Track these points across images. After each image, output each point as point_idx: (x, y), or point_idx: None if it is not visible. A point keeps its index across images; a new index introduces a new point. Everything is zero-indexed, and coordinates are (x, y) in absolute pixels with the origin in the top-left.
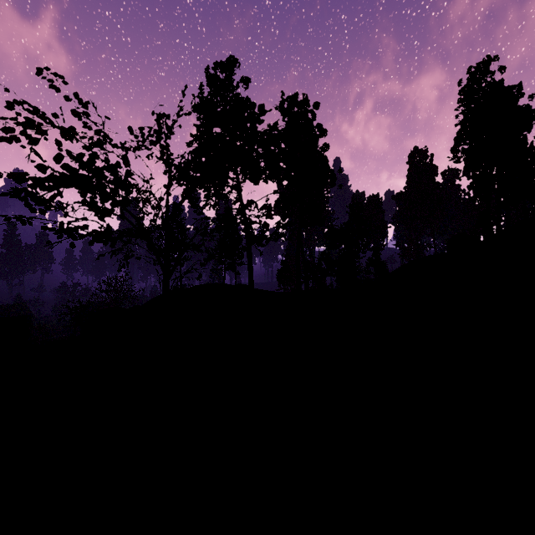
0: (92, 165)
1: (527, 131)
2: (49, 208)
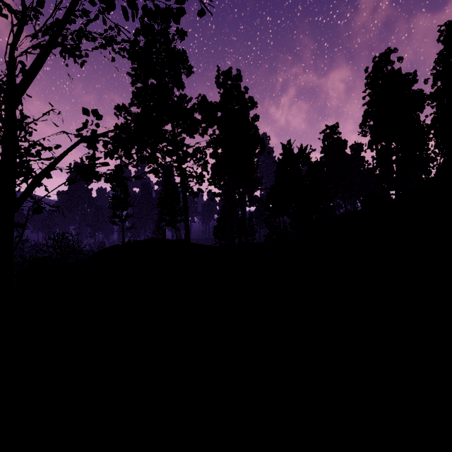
0: None
1: (420, 111)
2: None
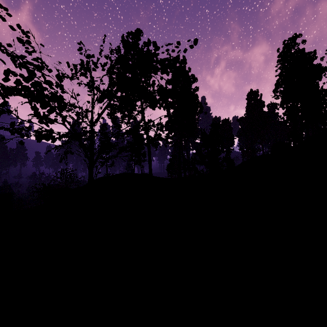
0: (32, 80)
1: (319, 80)
2: (0, 111)
